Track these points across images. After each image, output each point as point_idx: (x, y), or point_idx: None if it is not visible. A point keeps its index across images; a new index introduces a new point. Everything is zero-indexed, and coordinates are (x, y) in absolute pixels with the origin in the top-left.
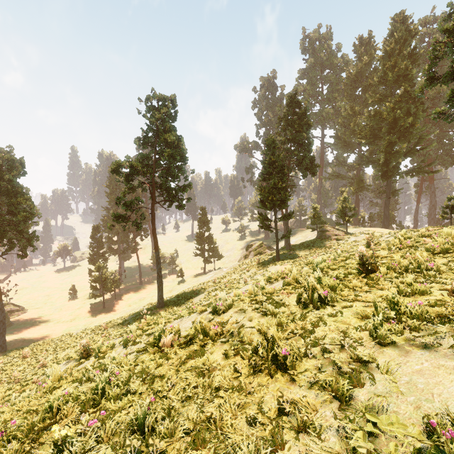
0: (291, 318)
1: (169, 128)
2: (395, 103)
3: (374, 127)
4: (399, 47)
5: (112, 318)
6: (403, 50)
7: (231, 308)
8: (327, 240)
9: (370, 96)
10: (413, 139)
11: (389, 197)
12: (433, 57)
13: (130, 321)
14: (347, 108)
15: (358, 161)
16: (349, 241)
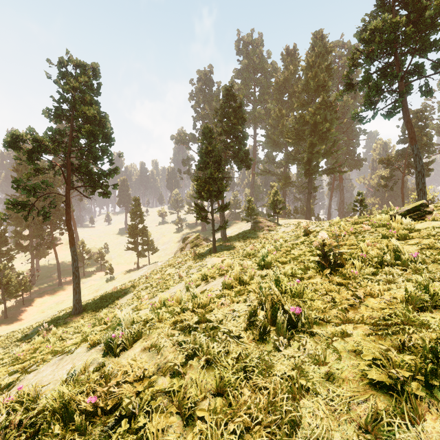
0: (241, 368)
1: (89, 101)
2: (315, 109)
3: (298, 129)
4: (318, 61)
5: (14, 331)
6: (321, 63)
7: (139, 340)
8: (260, 231)
9: (296, 100)
10: (329, 142)
11: (310, 192)
12: (351, 64)
13: (33, 336)
14: (277, 110)
15: (286, 159)
16: (280, 232)
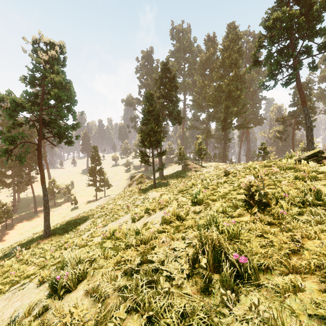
0: None
1: (56, 70)
2: (230, 80)
3: (217, 95)
4: (231, 45)
5: None
6: (234, 46)
7: (84, 280)
8: (189, 171)
9: (215, 74)
10: (239, 105)
11: (226, 142)
12: (258, 45)
13: (11, 255)
14: (201, 81)
15: (207, 117)
16: (203, 172)
